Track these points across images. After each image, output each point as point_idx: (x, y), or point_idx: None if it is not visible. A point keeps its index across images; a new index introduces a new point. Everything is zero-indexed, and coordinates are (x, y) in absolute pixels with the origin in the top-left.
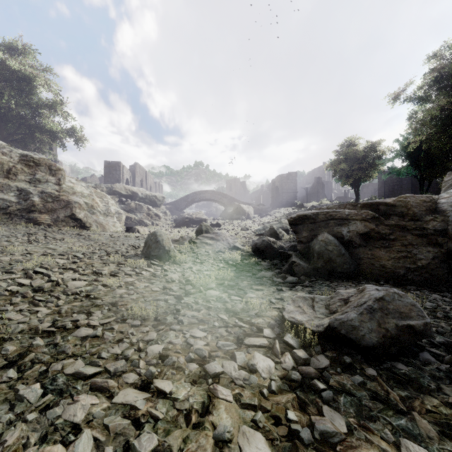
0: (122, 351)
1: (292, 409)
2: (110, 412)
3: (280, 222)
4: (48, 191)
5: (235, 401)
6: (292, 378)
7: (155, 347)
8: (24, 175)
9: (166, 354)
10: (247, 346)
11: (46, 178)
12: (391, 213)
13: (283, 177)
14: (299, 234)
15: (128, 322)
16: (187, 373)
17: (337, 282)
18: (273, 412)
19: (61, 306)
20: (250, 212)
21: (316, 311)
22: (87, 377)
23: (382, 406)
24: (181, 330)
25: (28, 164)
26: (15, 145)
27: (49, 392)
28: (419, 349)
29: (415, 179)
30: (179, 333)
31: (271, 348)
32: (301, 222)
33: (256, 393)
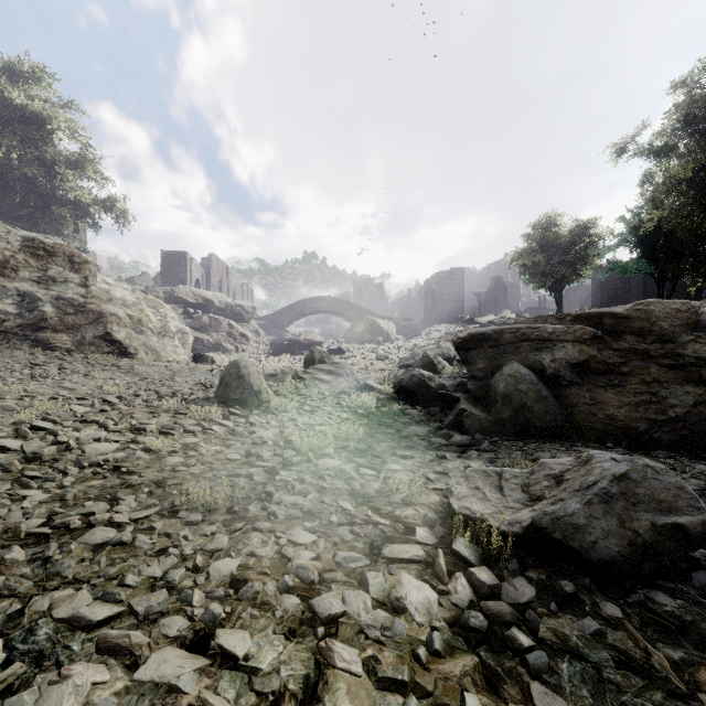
0: (165, 571)
1: (474, 689)
2: (128, 699)
3: (438, 347)
4: (68, 296)
5: (366, 673)
6: (471, 625)
7: (223, 563)
8: (29, 271)
9: (243, 578)
10: (388, 560)
11: (64, 275)
12: (623, 330)
13: (443, 276)
14: (472, 364)
15: (182, 516)
16: (279, 616)
17: (536, 444)
18: (438, 697)
19: (67, 487)
20: (390, 331)
21: (507, 497)
22: (92, 626)
23: (640, 681)
24: (273, 531)
25: (36, 253)
26: (20, 225)
27: (19, 657)
28: (689, 566)
29: (650, 280)
30: (269, 536)
31: (430, 564)
32: (475, 344)
33: (404, 655)
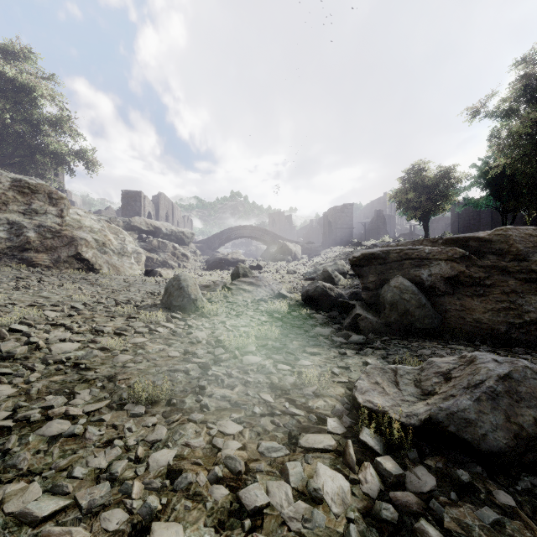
0: (109, 462)
1: None
2: None
3: (335, 264)
4: (47, 224)
5: None
6: (384, 517)
7: (162, 454)
8: (17, 205)
9: (178, 468)
10: (304, 449)
11: (44, 208)
12: (486, 251)
13: (337, 210)
14: (365, 278)
15: (128, 408)
16: (210, 507)
17: (418, 343)
18: None
19: (33, 382)
20: (297, 251)
21: (403, 391)
22: (38, 522)
23: None
24: (205, 422)
25: (22, 191)
26: (12, 170)
27: None
28: None
29: (496, 212)
30: (202, 427)
31: (341, 453)
32: (367, 262)
33: None
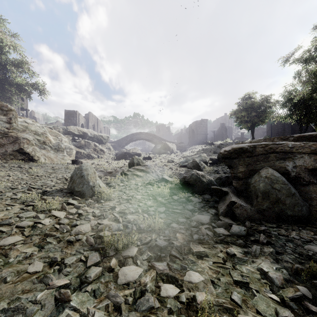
0: None
1: None
2: None
3: (199, 156)
4: None
5: None
6: None
7: None
8: None
9: None
10: None
11: None
12: None
13: (197, 123)
14: (235, 168)
15: None
16: None
17: (295, 232)
18: None
19: None
20: (173, 148)
21: None
22: None
23: None
24: None
25: None
26: None
27: None
28: None
29: (294, 124)
30: None
31: None
32: (237, 155)
33: None
